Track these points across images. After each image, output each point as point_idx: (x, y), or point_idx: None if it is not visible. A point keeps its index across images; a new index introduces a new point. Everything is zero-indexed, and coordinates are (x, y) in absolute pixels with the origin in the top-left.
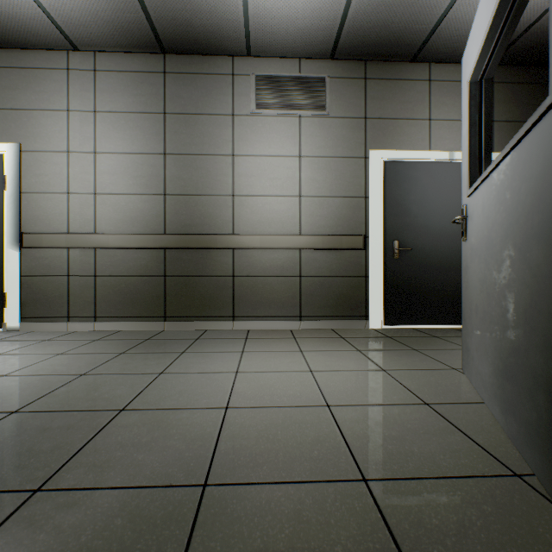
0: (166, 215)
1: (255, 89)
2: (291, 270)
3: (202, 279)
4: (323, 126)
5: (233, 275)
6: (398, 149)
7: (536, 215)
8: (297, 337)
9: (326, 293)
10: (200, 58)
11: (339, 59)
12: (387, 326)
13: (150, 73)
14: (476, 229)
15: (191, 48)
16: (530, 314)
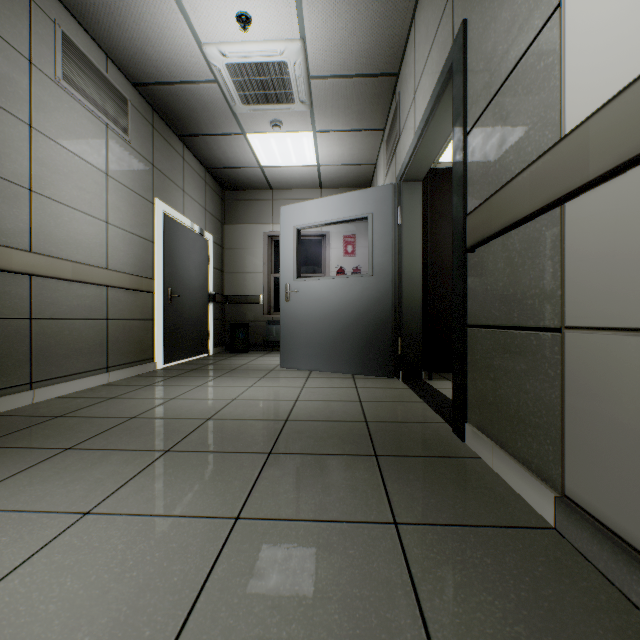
0: None
1: (63, 50)
2: (99, 311)
3: None
4: (126, 152)
5: (31, 317)
6: (170, 206)
7: (359, 302)
8: (149, 384)
9: (128, 338)
10: None
11: (138, 90)
12: (165, 365)
13: None
14: (305, 298)
15: None
16: (355, 330)
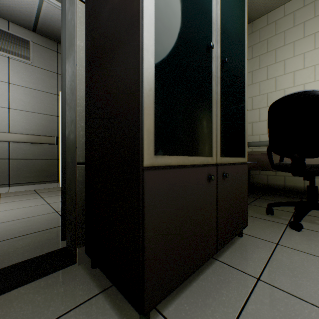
0: None
1: None
2: (1, 155)
3: None
4: (28, 69)
5: None
6: None
7: None
8: (3, 197)
9: (30, 169)
10: None
11: (40, 34)
12: None
13: None
14: None
15: None
16: None
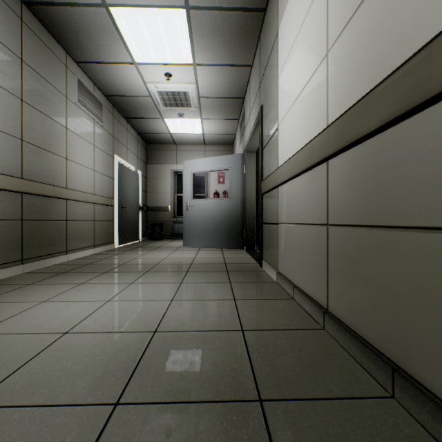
0: (23, 160)
1: (78, 87)
2: (91, 216)
3: (49, 223)
4: (102, 132)
5: (67, 219)
6: (121, 157)
7: (225, 212)
8: (118, 254)
9: (103, 230)
10: (48, 33)
11: (107, 98)
12: (119, 246)
13: (9, 7)
14: (197, 210)
15: (52, 27)
16: (223, 226)
